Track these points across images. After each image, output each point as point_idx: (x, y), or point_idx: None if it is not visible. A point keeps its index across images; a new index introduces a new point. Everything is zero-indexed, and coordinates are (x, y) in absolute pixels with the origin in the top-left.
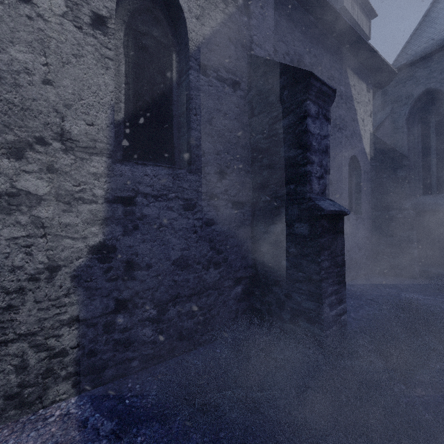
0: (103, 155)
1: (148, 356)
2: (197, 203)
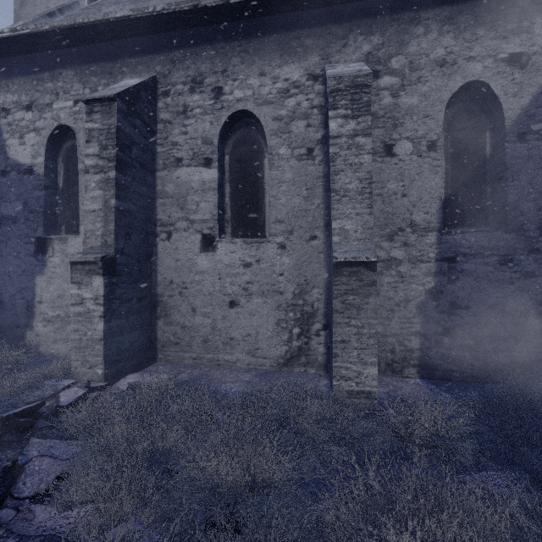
0: (434, 231)
1: (467, 373)
2: (514, 258)
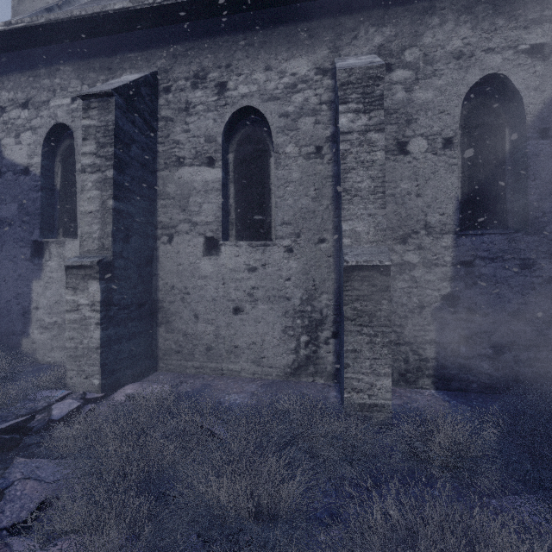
0: (450, 233)
1: (485, 384)
2: (535, 262)
